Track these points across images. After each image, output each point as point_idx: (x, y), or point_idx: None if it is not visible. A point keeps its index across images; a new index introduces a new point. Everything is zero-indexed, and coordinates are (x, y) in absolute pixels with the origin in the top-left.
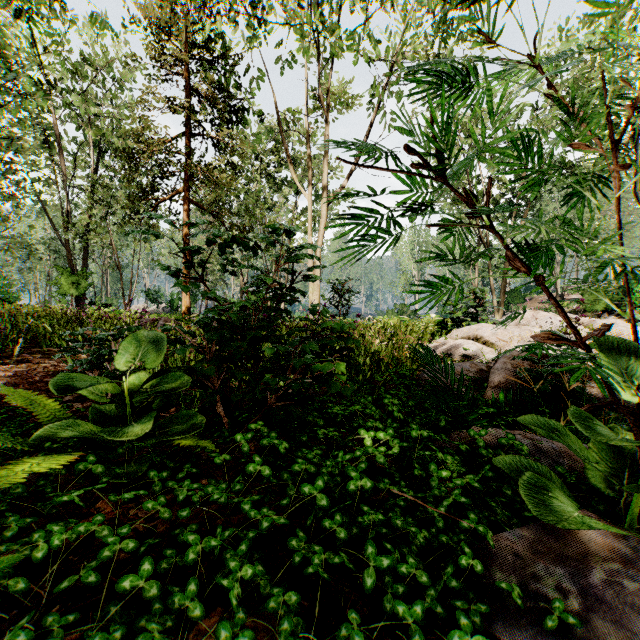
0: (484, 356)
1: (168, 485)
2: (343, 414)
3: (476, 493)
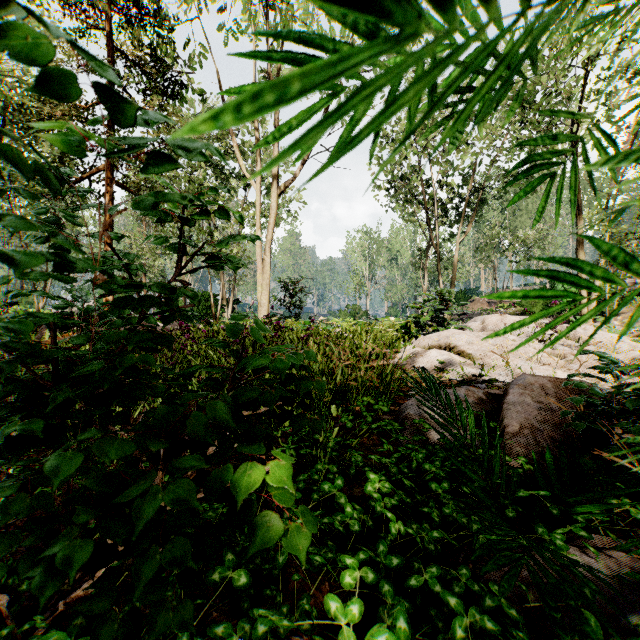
0: (463, 371)
1: None
2: None
3: None
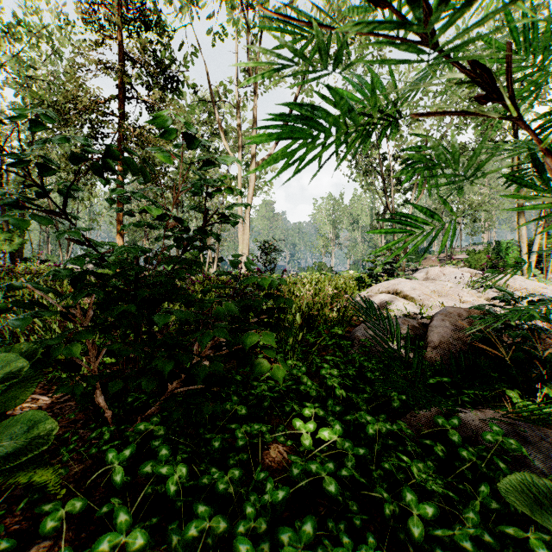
0: (406, 310)
1: None
2: (272, 395)
3: (478, 539)
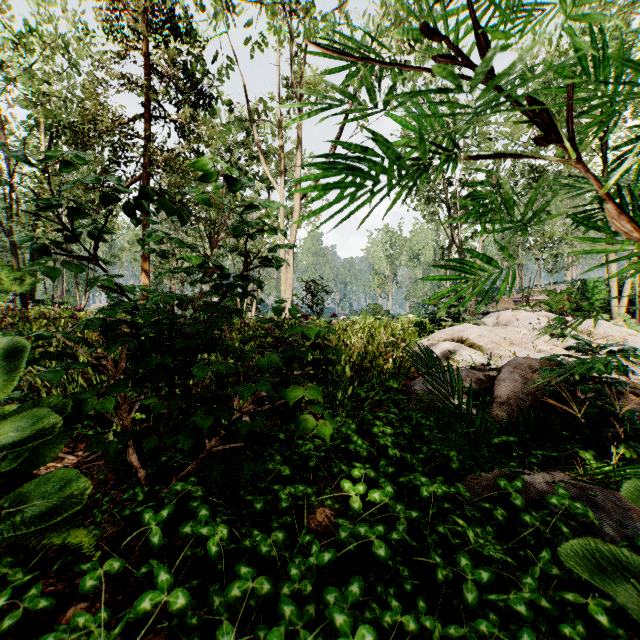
0: (473, 360)
1: None
2: (318, 455)
3: (537, 607)
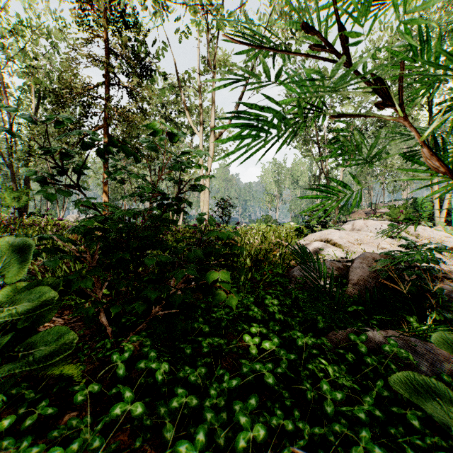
0: (335, 255)
1: (1, 446)
2: (228, 318)
3: (373, 416)
